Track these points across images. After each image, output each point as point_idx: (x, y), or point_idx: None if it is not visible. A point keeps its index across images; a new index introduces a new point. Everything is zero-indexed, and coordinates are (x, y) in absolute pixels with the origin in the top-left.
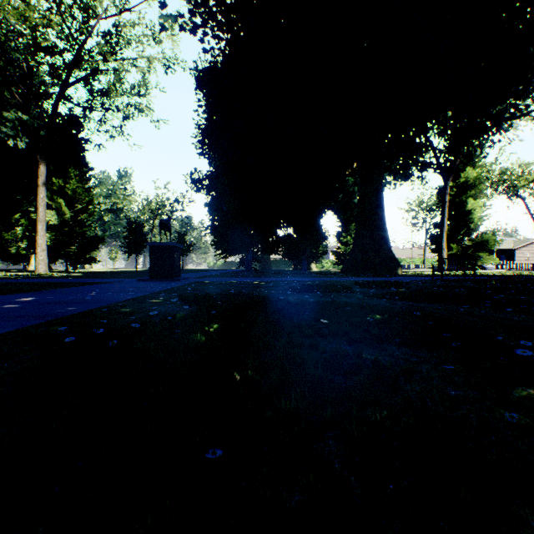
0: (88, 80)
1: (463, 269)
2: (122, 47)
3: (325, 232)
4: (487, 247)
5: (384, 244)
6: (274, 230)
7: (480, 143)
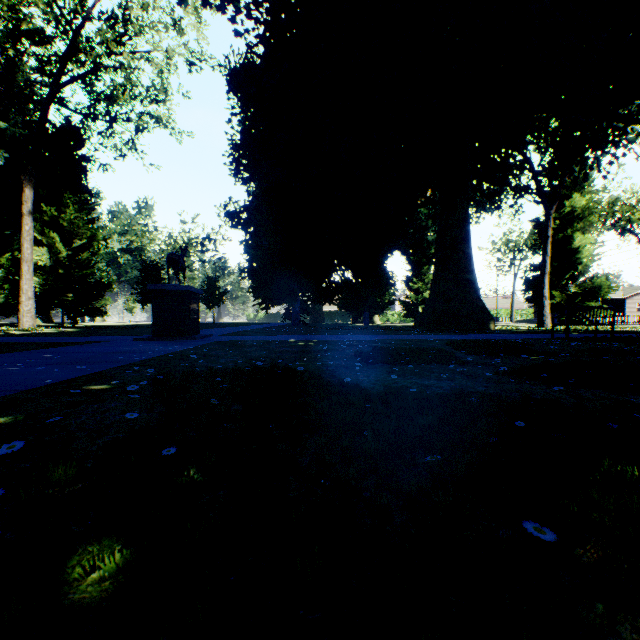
0: (87, 77)
1: (597, 324)
2: (131, 36)
3: (392, 276)
4: (599, 295)
5: (471, 291)
6: (329, 273)
7: (597, 159)
